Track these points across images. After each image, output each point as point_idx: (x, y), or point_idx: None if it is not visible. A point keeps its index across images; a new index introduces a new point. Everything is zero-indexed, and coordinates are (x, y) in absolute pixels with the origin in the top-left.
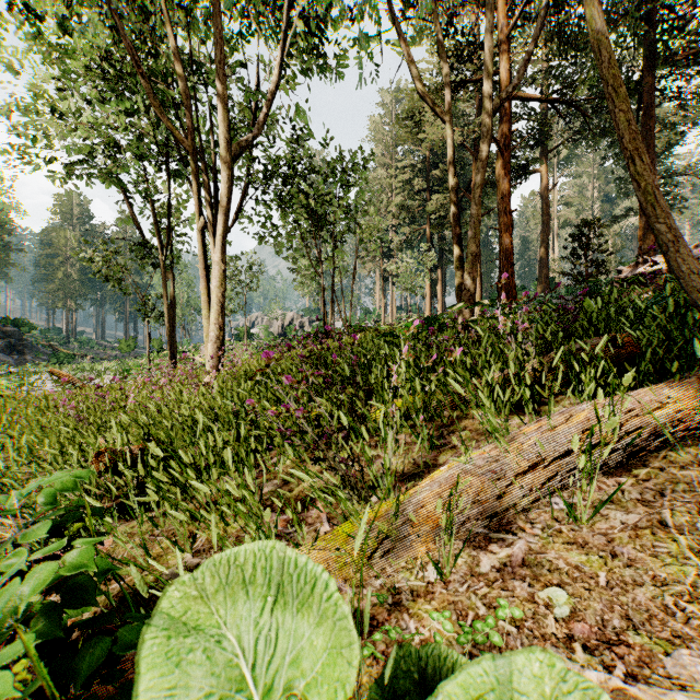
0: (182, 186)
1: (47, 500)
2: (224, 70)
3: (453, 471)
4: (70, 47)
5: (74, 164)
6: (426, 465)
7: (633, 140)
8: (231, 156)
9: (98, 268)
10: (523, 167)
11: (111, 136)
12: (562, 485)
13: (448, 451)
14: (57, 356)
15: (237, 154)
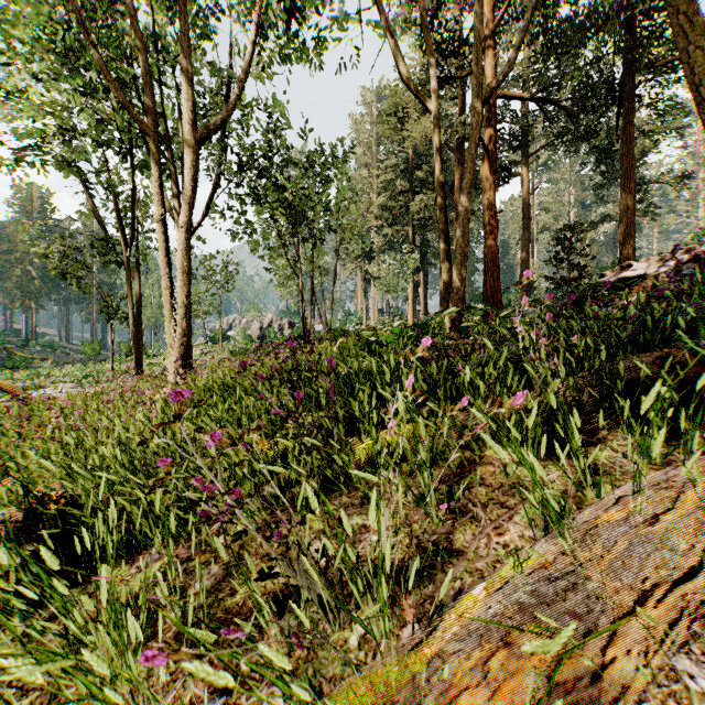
0: (148, 177)
1: None
2: (187, 41)
3: (499, 607)
4: (10, 11)
5: (26, 149)
6: (435, 550)
7: None
8: (195, 140)
9: (53, 265)
10: (505, 170)
11: (64, 118)
12: (691, 632)
13: (467, 524)
14: (13, 359)
15: (203, 138)
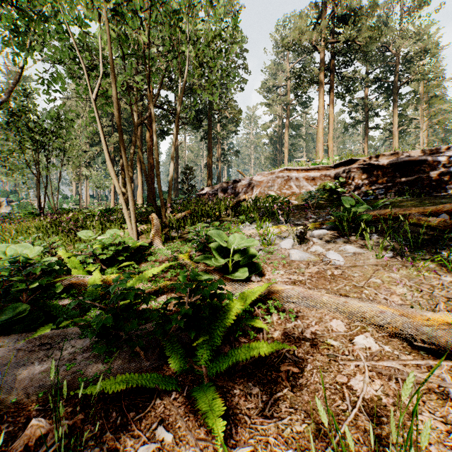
0: None
1: (33, 239)
2: None
3: None
4: None
5: None
6: None
7: (147, 179)
8: None
9: None
10: (164, 132)
11: None
12: None
13: None
14: None
15: None
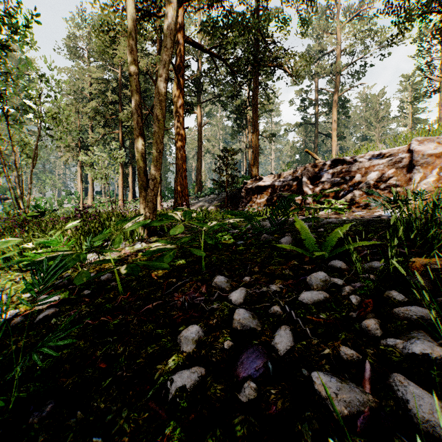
0: None
1: None
2: None
3: None
4: None
5: None
6: None
7: None
8: None
9: None
10: (188, 105)
11: None
12: None
13: None
14: None
15: None
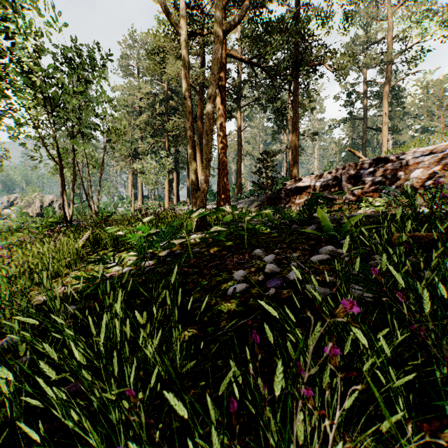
0: None
1: None
2: None
3: None
4: None
5: None
6: None
7: None
8: None
9: None
10: (229, 111)
11: None
12: None
13: None
14: None
15: None
